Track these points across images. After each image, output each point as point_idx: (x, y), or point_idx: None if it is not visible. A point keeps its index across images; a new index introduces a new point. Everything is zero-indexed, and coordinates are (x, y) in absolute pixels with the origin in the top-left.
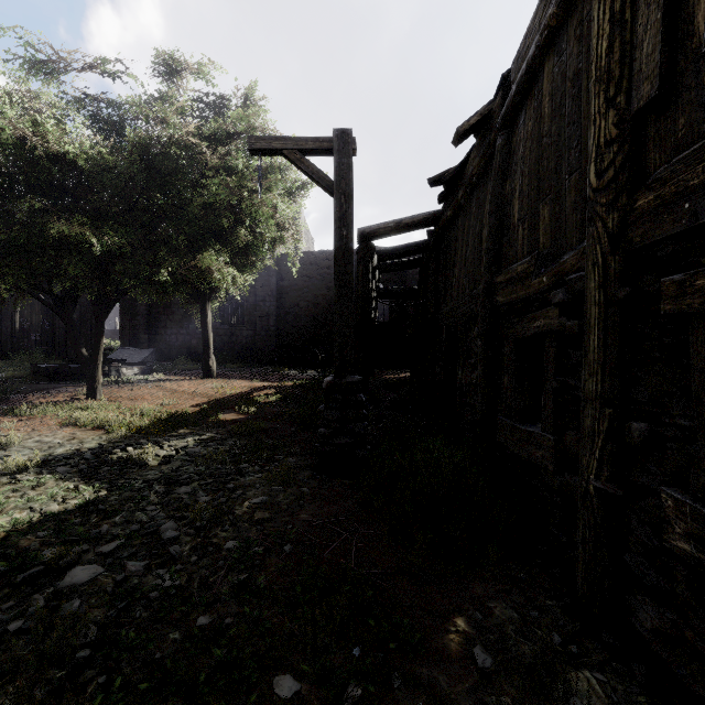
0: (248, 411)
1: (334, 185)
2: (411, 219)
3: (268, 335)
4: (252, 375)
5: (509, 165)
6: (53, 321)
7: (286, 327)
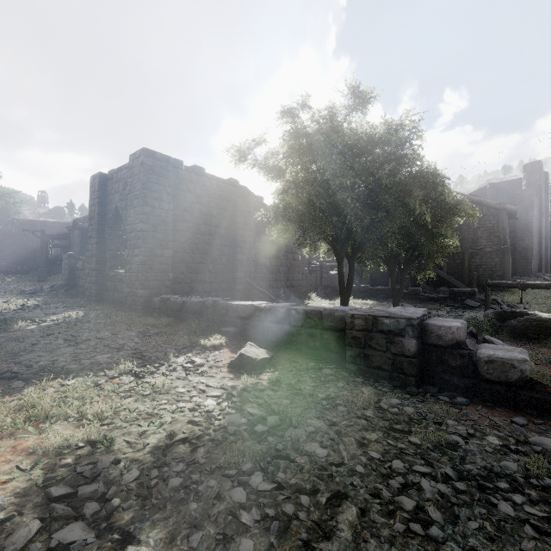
0: (9, 280)
1: (41, 238)
2: (62, 233)
3: None
4: None
5: None
6: None
7: None
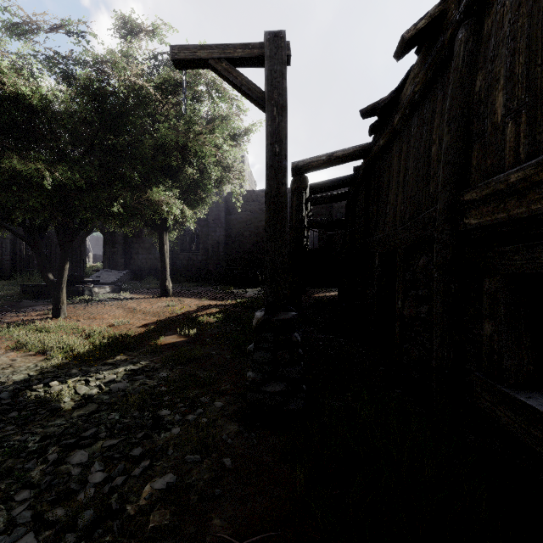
0: (189, 333)
1: (265, 96)
2: (342, 152)
3: (218, 259)
4: (203, 293)
5: (479, 56)
6: (51, 248)
7: (233, 253)
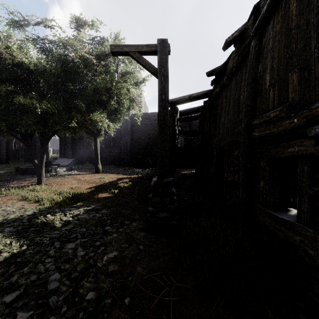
0: (114, 192)
1: (157, 71)
2: (196, 94)
3: (126, 152)
4: (119, 171)
5: (260, 55)
6: None
7: (135, 148)
